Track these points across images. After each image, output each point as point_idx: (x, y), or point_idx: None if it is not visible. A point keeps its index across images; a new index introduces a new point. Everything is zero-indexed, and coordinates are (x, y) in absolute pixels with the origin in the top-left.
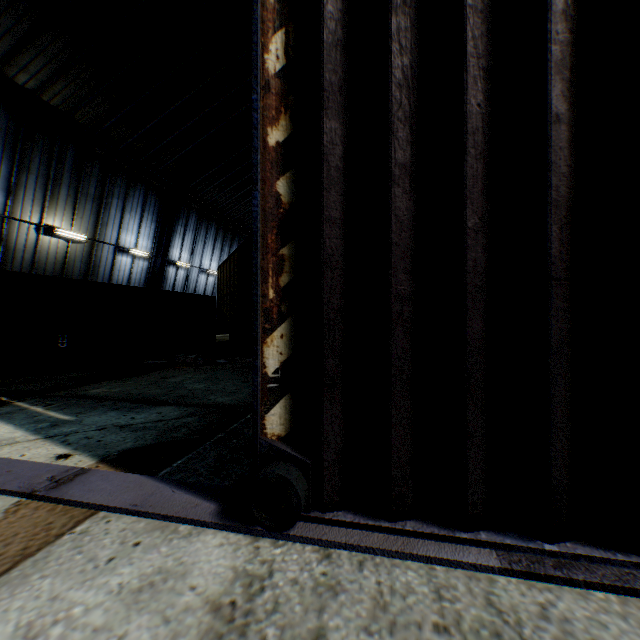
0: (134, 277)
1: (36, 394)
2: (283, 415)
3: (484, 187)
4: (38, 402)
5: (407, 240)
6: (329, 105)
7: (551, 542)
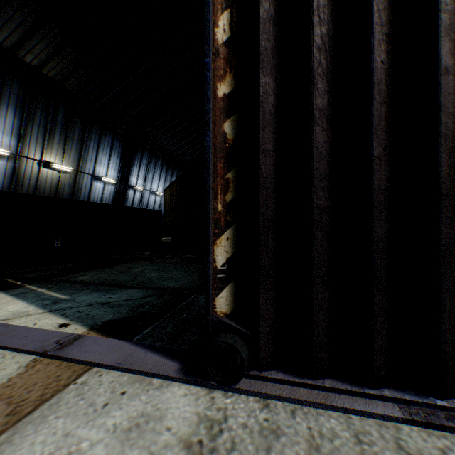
0: (105, 197)
1: (40, 280)
2: (228, 298)
3: (386, 125)
4: (42, 285)
5: (325, 166)
6: (264, 65)
7: (441, 398)
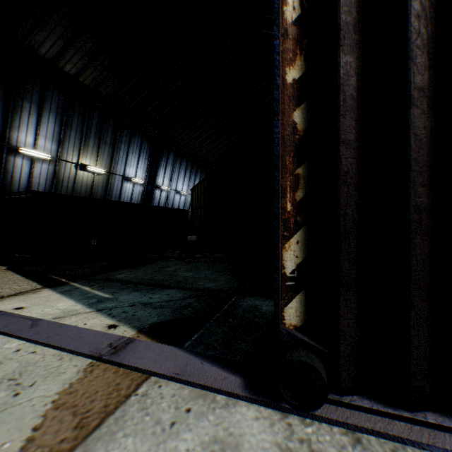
0: (134, 197)
1: (82, 277)
2: (298, 308)
3: None
4: (85, 283)
5: (424, 156)
6: (344, 42)
7: None
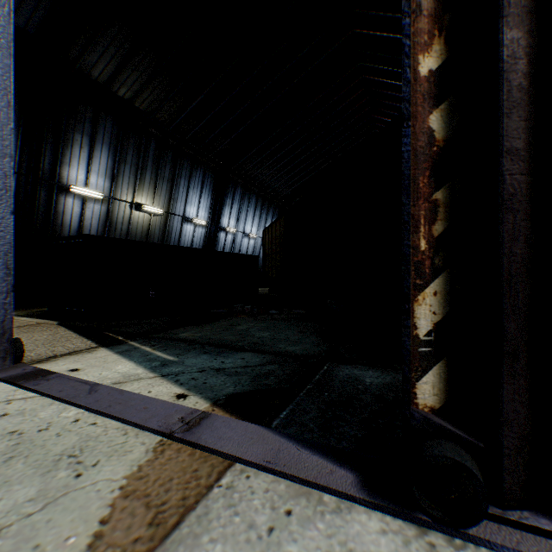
0: (195, 241)
1: (141, 335)
2: (436, 384)
3: None
4: (144, 342)
5: None
6: (509, 11)
7: None
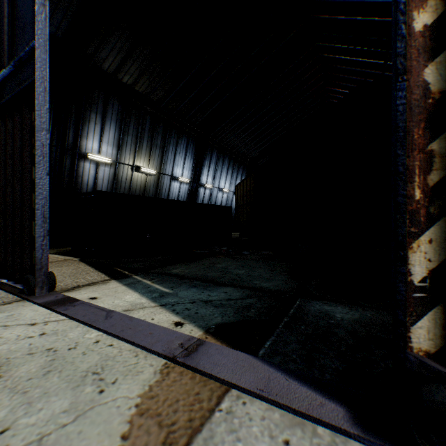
0: (180, 195)
1: (141, 270)
2: (431, 329)
3: None
4: (145, 276)
5: None
6: None
7: None
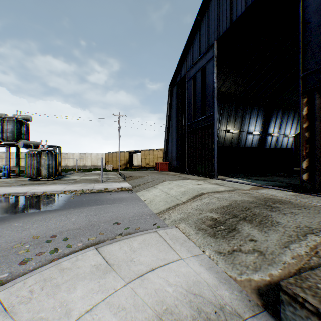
0: (253, 143)
1: (239, 177)
2: (306, 175)
3: None
4: (242, 178)
5: None
6: (316, 120)
7: None
